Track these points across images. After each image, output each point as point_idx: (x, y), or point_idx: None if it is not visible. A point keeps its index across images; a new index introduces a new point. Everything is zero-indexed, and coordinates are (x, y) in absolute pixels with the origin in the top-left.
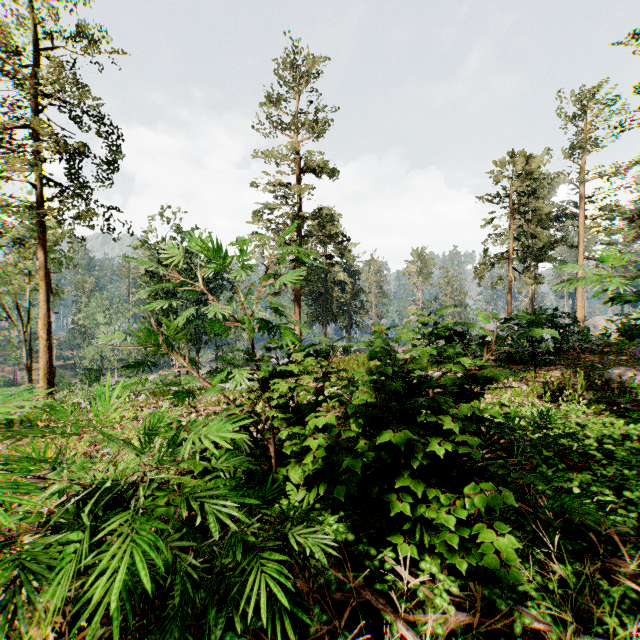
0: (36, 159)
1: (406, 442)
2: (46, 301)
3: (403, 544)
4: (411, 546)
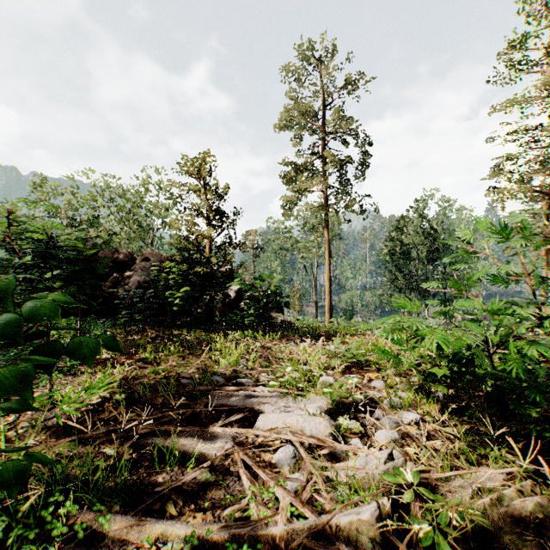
0: (324, 175)
1: None
2: (328, 263)
3: None
4: None
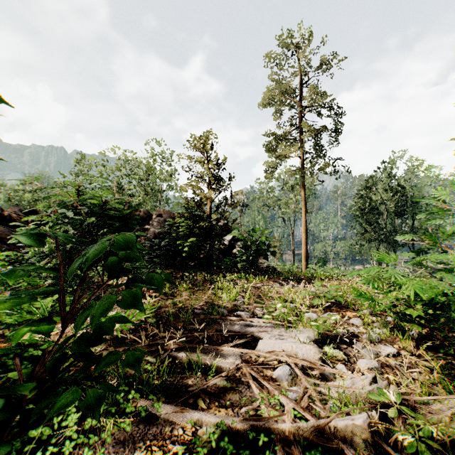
0: (300, 143)
1: None
2: (304, 217)
3: None
4: None
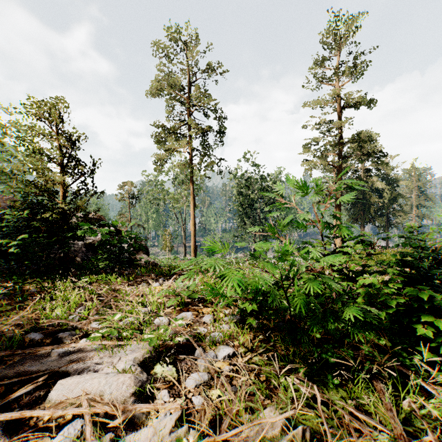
0: (189, 139)
1: (431, 297)
2: (193, 211)
3: (427, 352)
4: (433, 355)
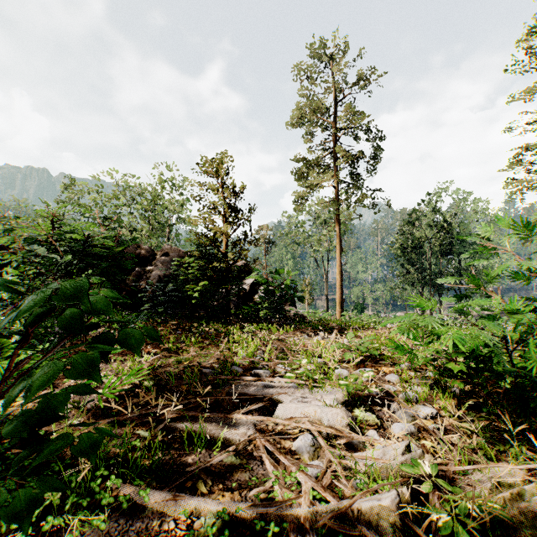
0: (335, 171)
1: None
2: (339, 257)
3: None
4: None
